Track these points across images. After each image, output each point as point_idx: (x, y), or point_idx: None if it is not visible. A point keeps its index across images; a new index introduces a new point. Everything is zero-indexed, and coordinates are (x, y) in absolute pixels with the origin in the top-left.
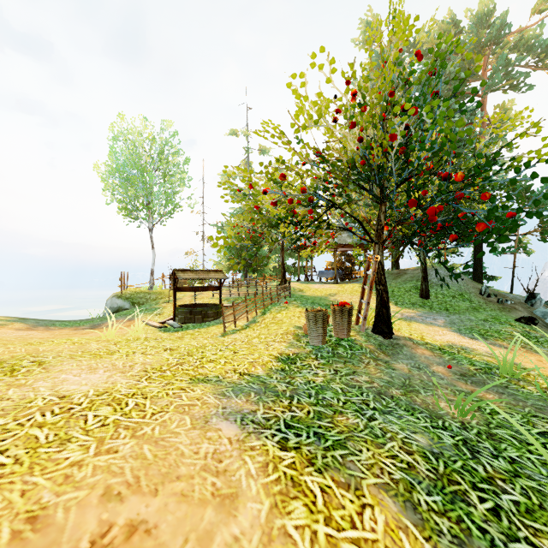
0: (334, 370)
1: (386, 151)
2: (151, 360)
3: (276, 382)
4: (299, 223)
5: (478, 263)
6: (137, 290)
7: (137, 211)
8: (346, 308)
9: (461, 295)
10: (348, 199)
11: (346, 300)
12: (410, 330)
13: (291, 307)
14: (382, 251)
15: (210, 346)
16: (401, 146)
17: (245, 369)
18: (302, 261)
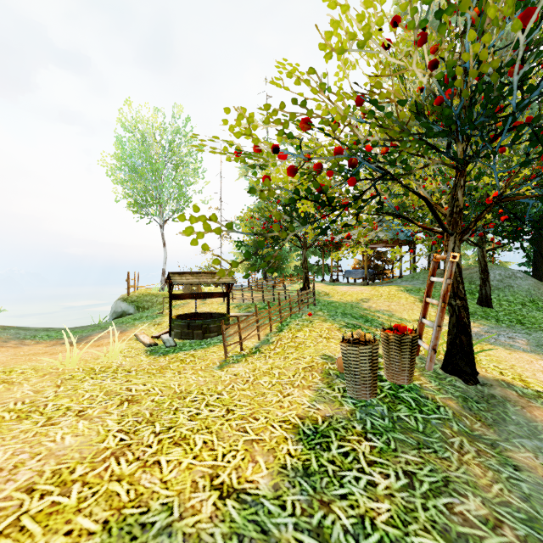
0: (405, 473)
1: (483, 75)
2: (71, 442)
3: (293, 529)
4: (331, 203)
5: (539, 261)
6: (145, 292)
7: (146, 206)
8: (407, 338)
9: (534, 303)
10: (405, 168)
11: (383, 307)
12: (493, 361)
13: (316, 322)
14: (459, 246)
15: (194, 392)
16: (509, 66)
17: (234, 470)
18: (326, 259)
